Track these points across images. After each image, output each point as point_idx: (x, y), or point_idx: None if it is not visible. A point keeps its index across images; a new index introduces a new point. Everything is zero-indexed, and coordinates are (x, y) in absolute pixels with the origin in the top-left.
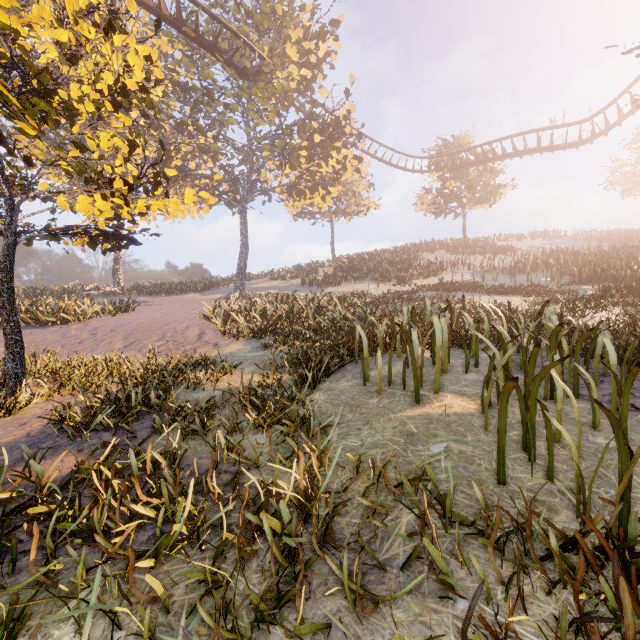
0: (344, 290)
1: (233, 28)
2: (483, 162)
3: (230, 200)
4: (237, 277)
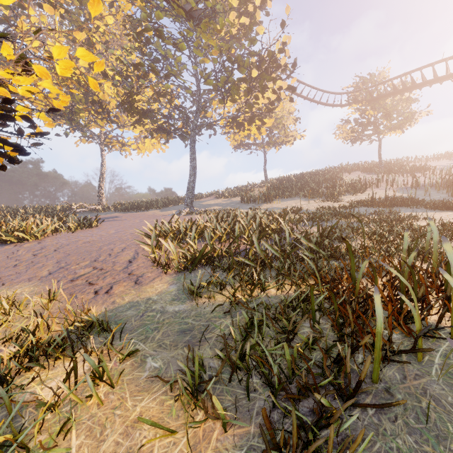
0: (278, 206)
1: None
2: (401, 91)
3: (182, 133)
4: (187, 196)
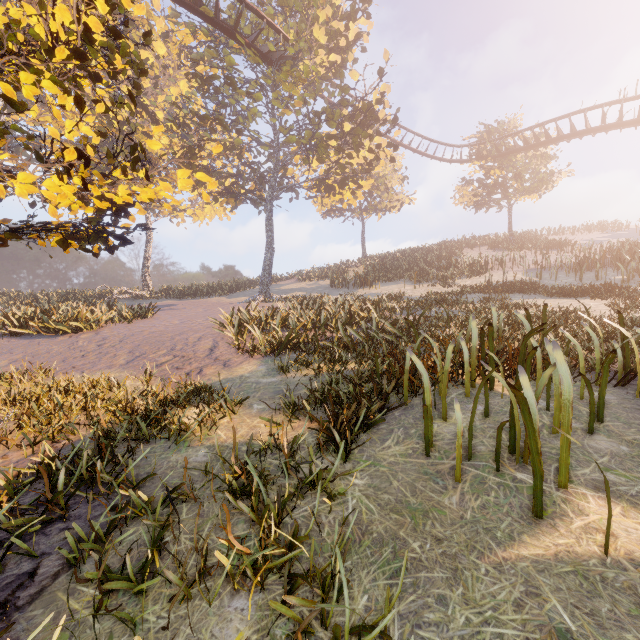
0: (377, 292)
1: (255, 7)
2: (534, 146)
3: (255, 198)
4: (262, 279)
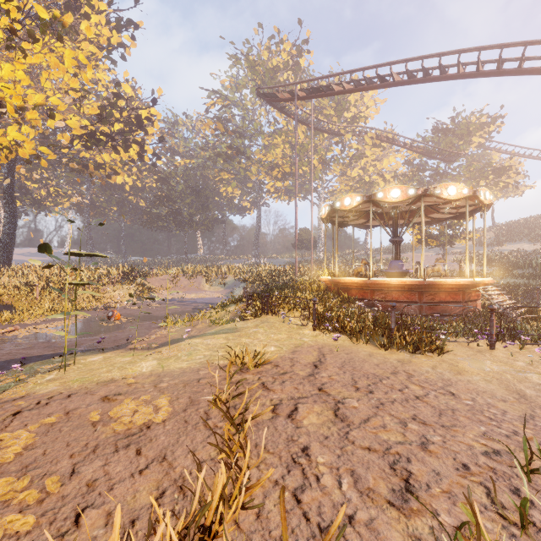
0: (507, 248)
1: (453, 151)
2: None
3: None
4: None
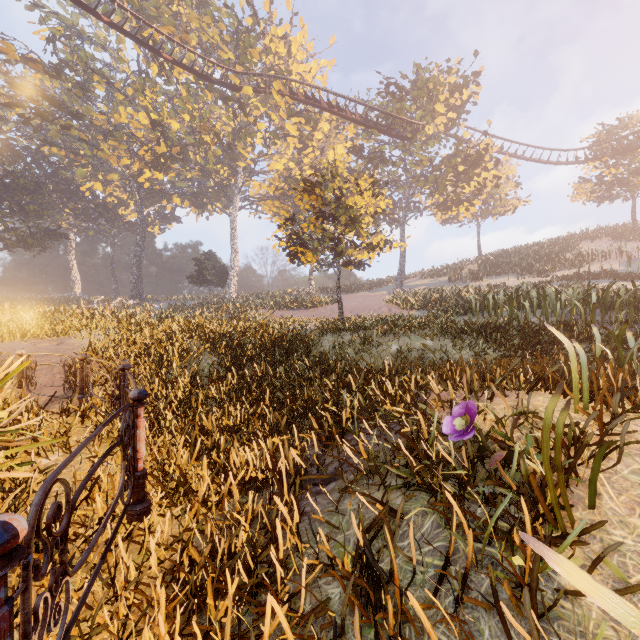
0: (485, 284)
1: (400, 116)
2: None
3: (392, 222)
4: (398, 278)
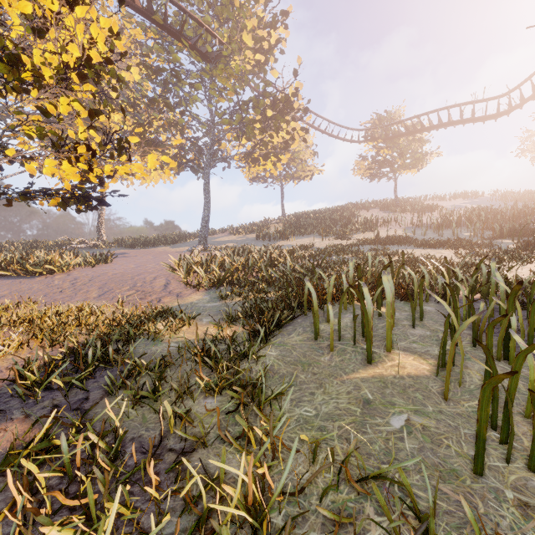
0: (292, 243)
1: (196, 17)
2: (412, 133)
3: (195, 167)
4: (201, 232)
